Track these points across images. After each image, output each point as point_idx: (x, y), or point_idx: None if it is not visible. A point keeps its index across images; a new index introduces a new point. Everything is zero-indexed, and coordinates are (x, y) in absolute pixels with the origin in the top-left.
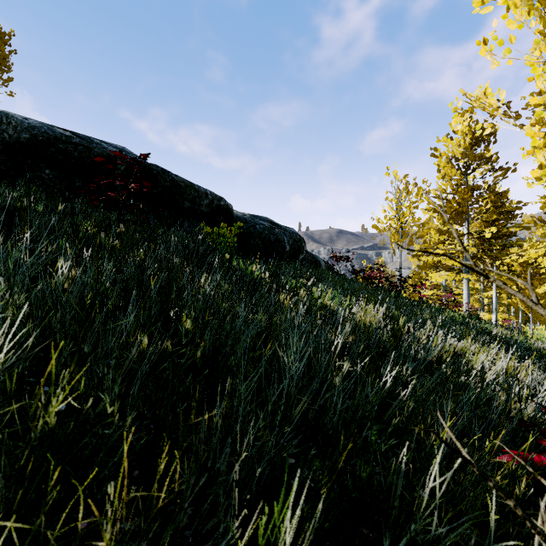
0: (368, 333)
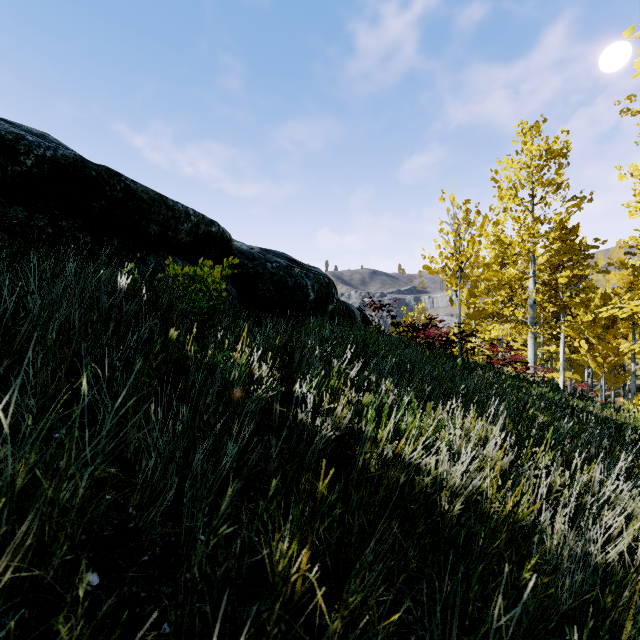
0: None
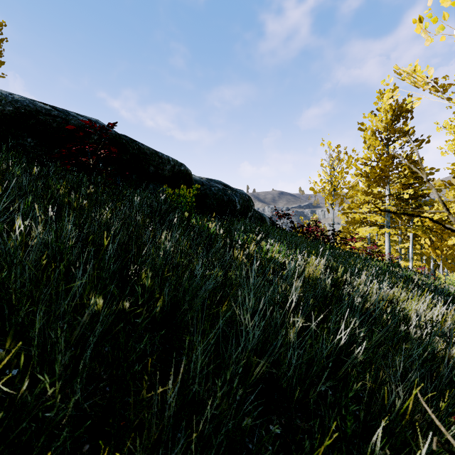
0: (315, 285)
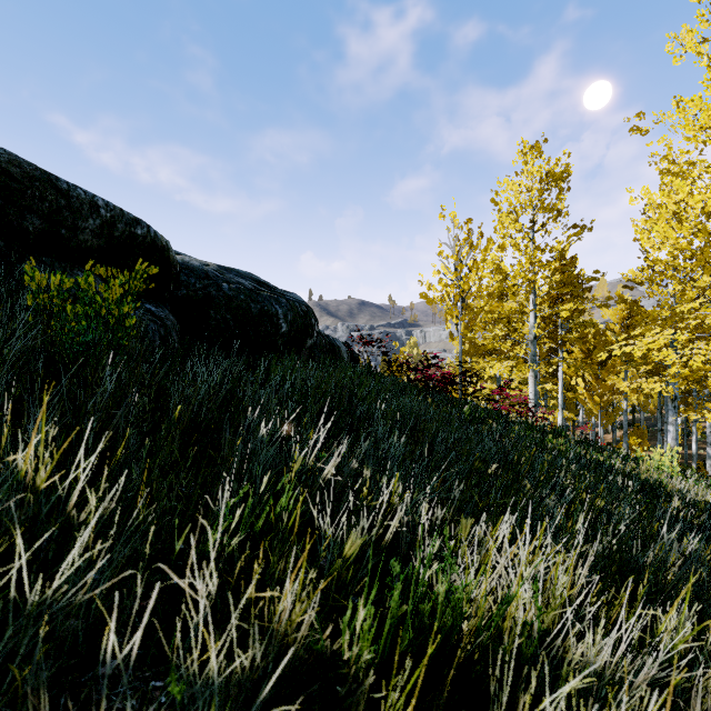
0: None
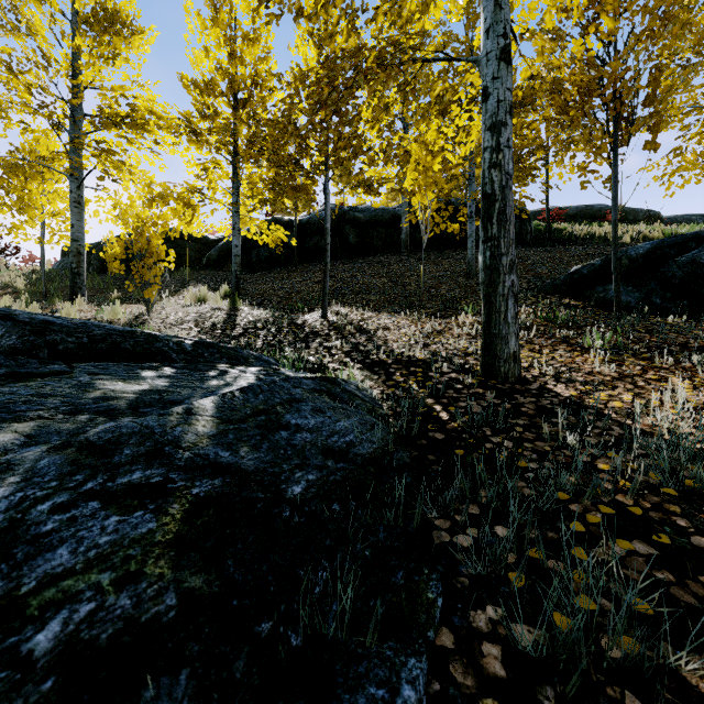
0: None
